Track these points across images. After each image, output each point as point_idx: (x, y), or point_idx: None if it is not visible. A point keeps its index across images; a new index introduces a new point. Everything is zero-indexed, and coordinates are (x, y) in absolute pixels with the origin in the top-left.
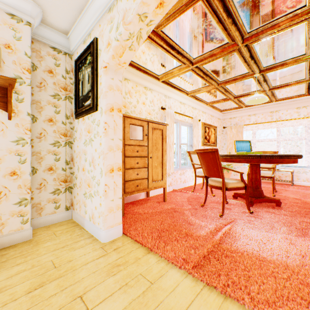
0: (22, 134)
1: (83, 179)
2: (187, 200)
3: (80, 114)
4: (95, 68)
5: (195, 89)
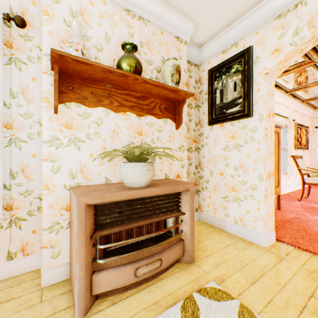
0: (182, 142)
1: (221, 183)
2: (303, 209)
3: (218, 121)
4: (251, 76)
5: (300, 86)
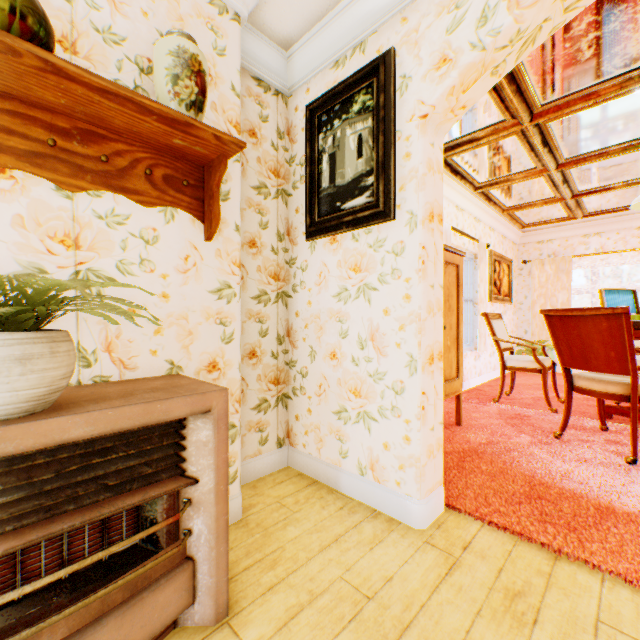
0: (226, 275)
1: (332, 378)
2: (502, 421)
3: (327, 229)
4: (392, 120)
5: (498, 177)
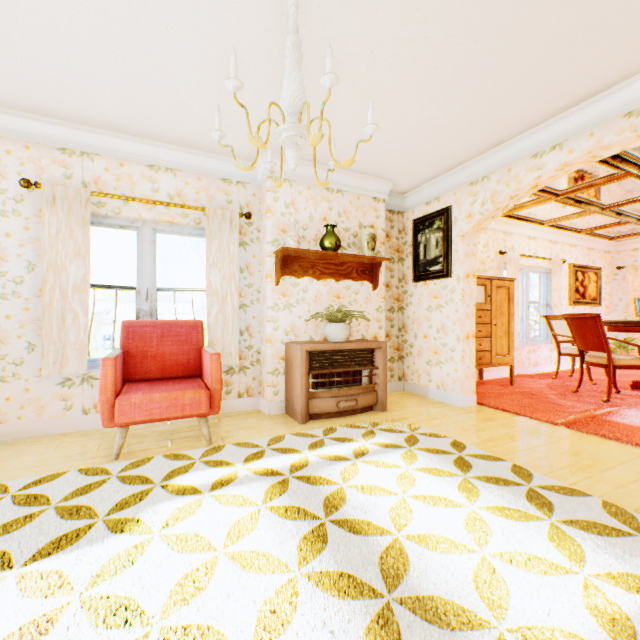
0: (379, 303)
1: (425, 347)
2: (546, 386)
3: (422, 279)
4: (449, 236)
5: (557, 217)
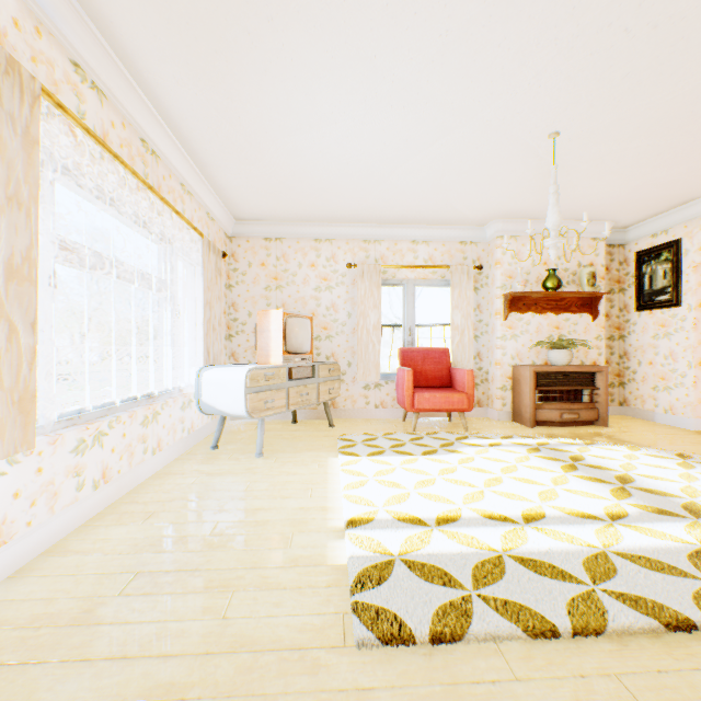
0: (598, 332)
1: (649, 373)
2: None
3: (646, 308)
4: (678, 267)
5: None
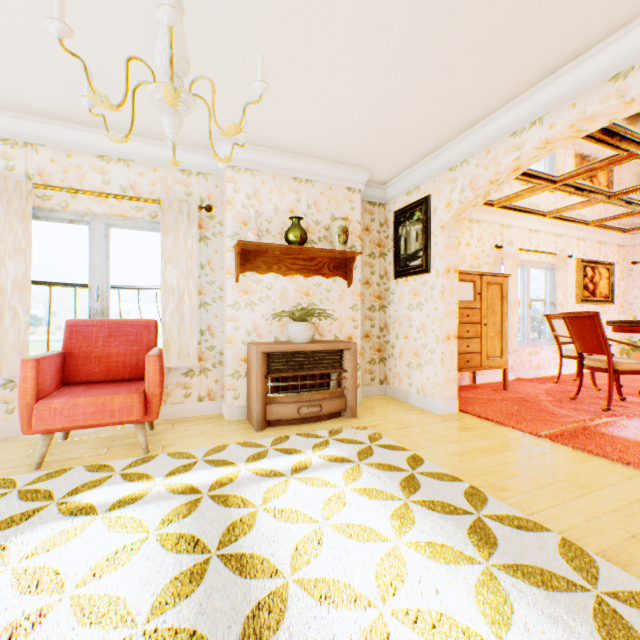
0: (355, 301)
1: (405, 348)
2: (544, 392)
3: (402, 275)
4: (429, 228)
5: (560, 207)
